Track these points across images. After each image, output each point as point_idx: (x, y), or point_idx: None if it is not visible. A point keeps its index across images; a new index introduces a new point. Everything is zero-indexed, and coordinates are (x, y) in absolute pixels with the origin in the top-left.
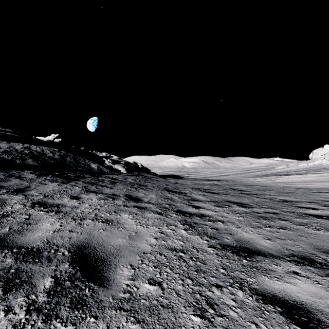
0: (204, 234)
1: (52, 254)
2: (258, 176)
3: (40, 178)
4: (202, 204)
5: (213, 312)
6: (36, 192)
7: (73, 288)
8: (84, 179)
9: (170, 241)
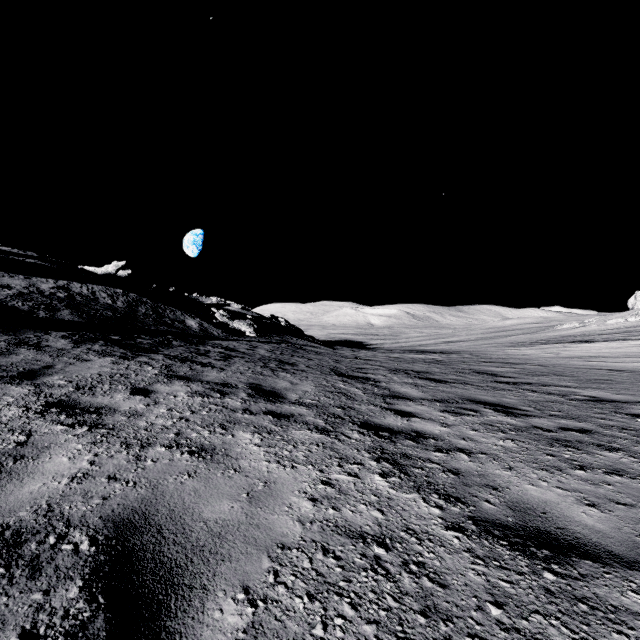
0: (430, 488)
1: (48, 549)
2: (524, 344)
3: (79, 348)
4: (415, 406)
5: None
6: (62, 377)
7: None
8: (168, 350)
9: (350, 508)
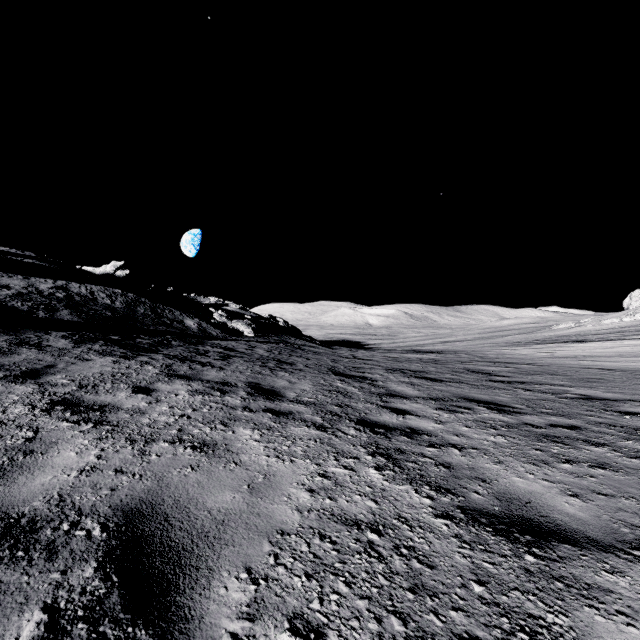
0: (422, 481)
1: (62, 534)
2: (520, 344)
3: (79, 348)
4: (410, 404)
5: None
6: (64, 376)
7: None
8: (168, 350)
9: (345, 499)
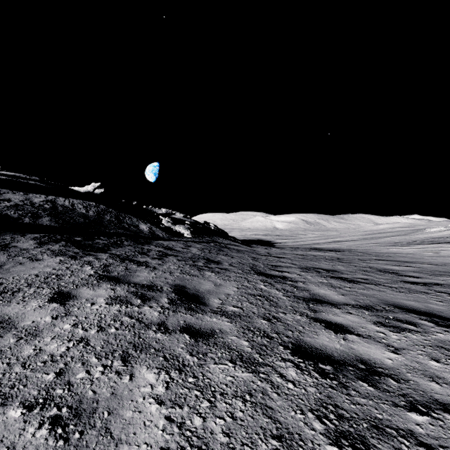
0: None
1: None
2: (402, 244)
3: (39, 248)
4: (343, 316)
5: None
6: None
7: None
8: (116, 249)
9: None
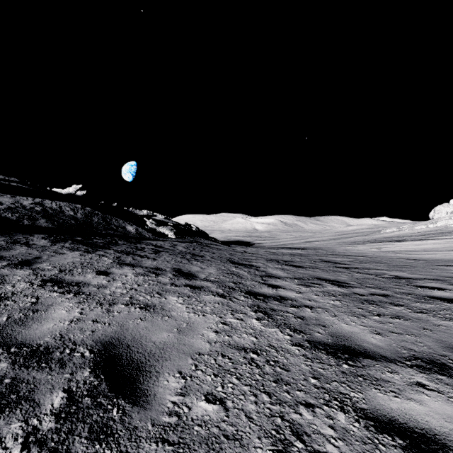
0: (285, 326)
1: (67, 355)
2: (359, 243)
3: (55, 245)
4: (281, 282)
5: (301, 447)
6: (49, 264)
7: (94, 408)
8: (116, 247)
9: (237, 336)
